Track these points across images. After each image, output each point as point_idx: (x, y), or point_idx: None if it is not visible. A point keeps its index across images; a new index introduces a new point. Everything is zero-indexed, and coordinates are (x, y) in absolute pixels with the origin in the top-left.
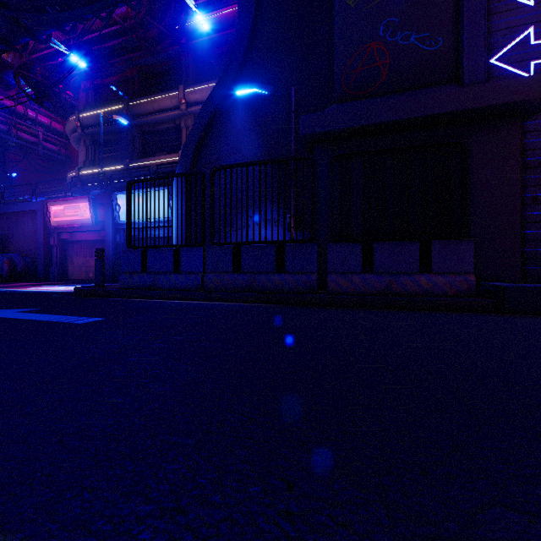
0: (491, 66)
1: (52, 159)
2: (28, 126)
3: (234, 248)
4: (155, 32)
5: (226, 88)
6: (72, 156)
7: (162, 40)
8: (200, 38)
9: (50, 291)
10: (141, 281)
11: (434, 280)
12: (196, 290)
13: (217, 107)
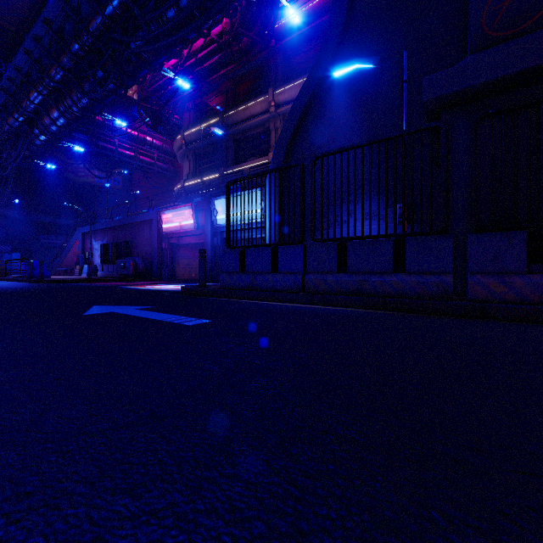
0: None
1: (164, 176)
2: (147, 150)
3: (339, 245)
4: (247, 42)
5: (320, 75)
6: (178, 172)
7: (253, 49)
8: (289, 37)
9: (162, 289)
10: (239, 281)
11: None
12: (295, 291)
13: (310, 98)
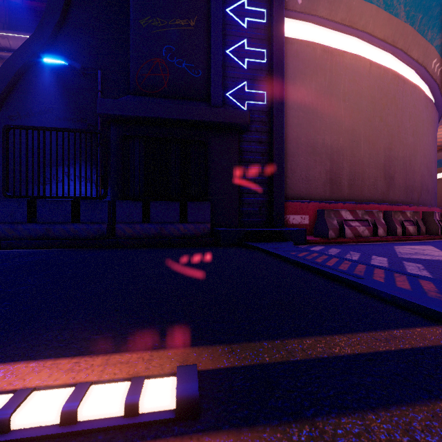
0: (227, 97)
1: None
2: None
3: (30, 201)
4: None
5: (36, 49)
6: None
7: None
8: None
9: None
10: None
11: (188, 227)
12: None
13: (26, 65)
